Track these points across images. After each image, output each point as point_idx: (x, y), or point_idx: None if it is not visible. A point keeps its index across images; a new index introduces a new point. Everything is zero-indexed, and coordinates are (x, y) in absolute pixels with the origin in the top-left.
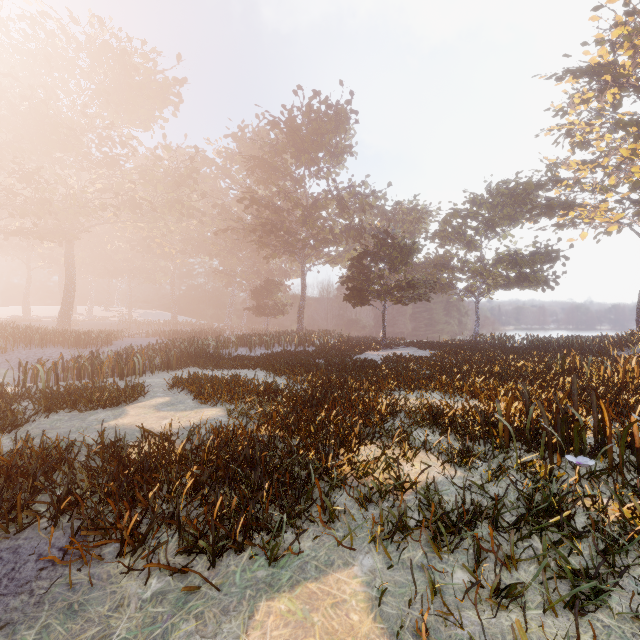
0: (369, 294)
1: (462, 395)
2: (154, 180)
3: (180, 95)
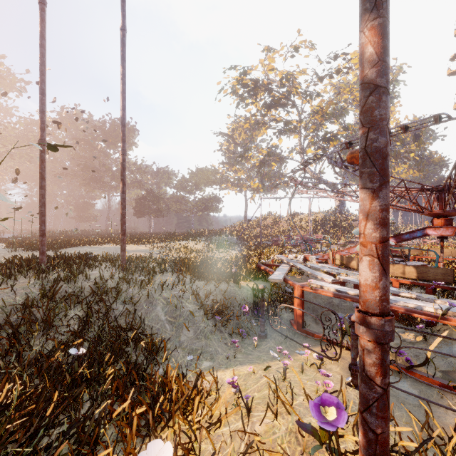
0: (144, 213)
1: None
2: (3, 136)
3: (25, 89)
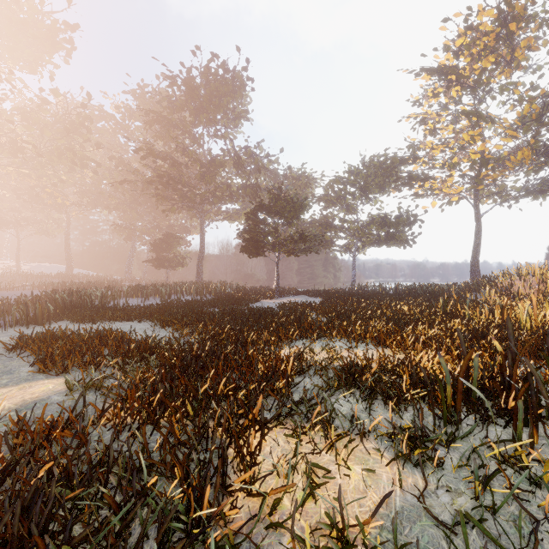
0: (264, 245)
1: (366, 342)
2: (42, 126)
3: (72, 41)
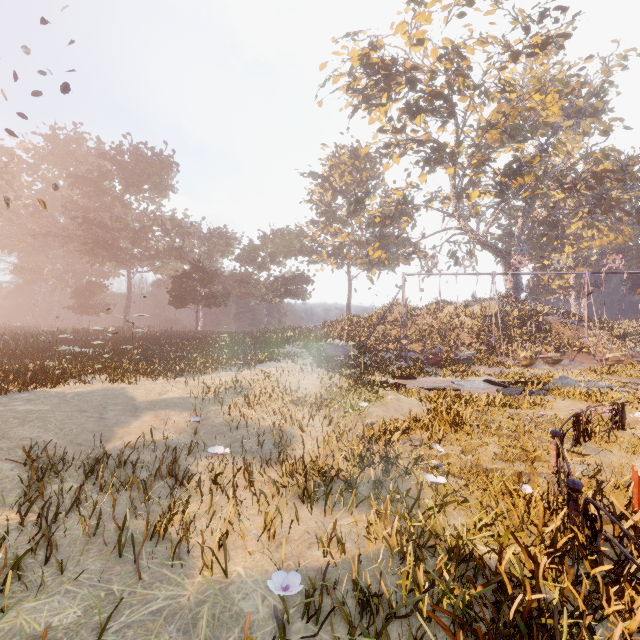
0: (187, 301)
1: None
2: None
3: None
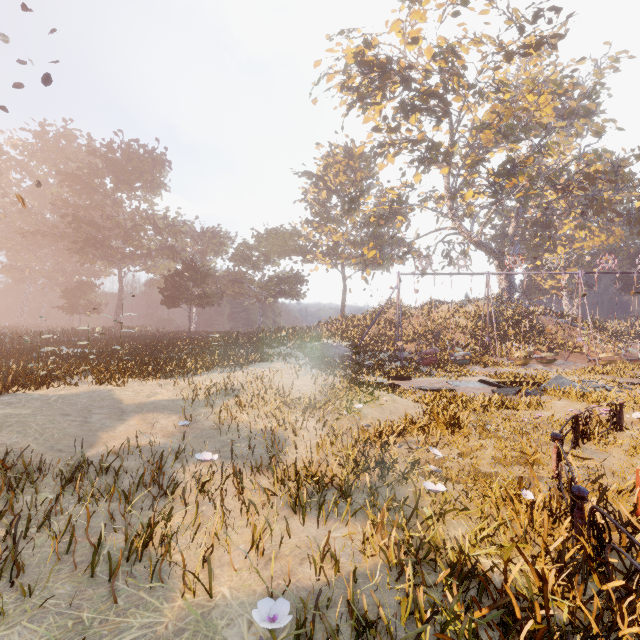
0: (179, 300)
1: None
2: None
3: None
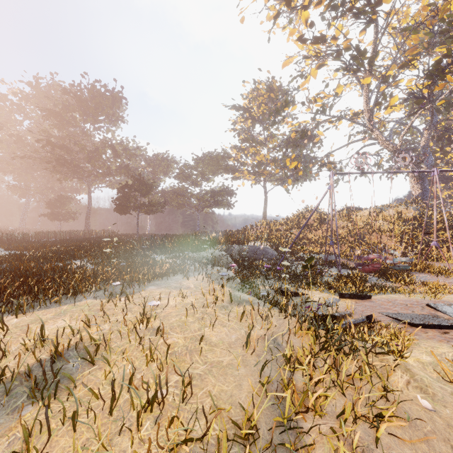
0: (128, 208)
1: None
2: None
3: None
